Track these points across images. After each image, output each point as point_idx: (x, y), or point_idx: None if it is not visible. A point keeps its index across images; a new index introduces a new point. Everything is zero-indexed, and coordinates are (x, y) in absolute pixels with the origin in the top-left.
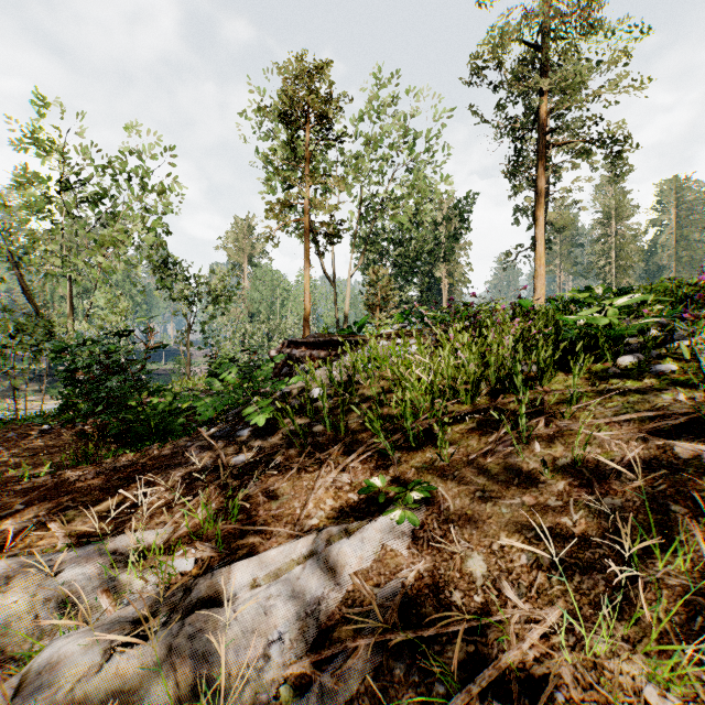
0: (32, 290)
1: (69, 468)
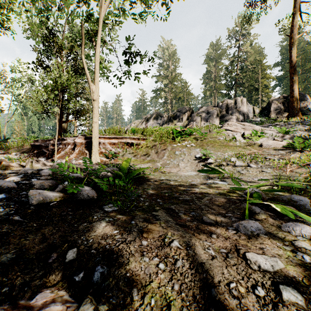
0: None
1: None
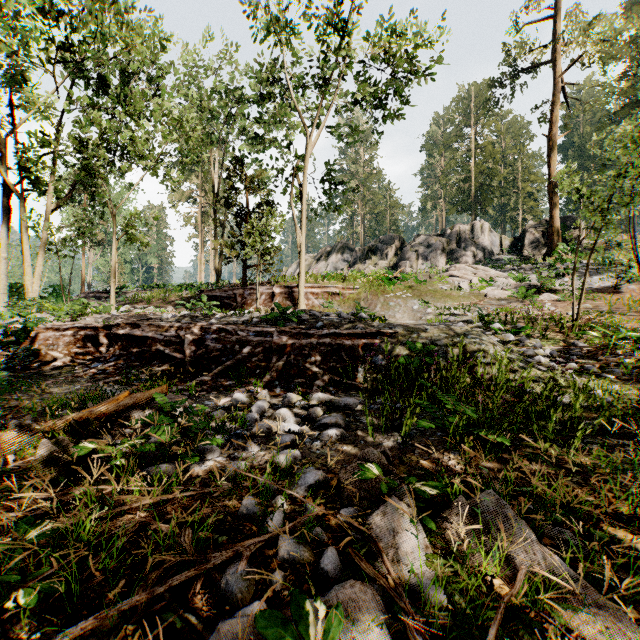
0: None
1: None
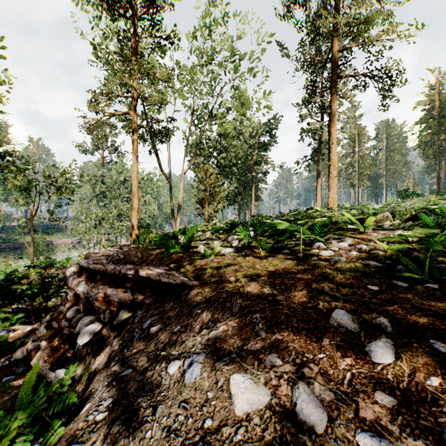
0: None
1: None
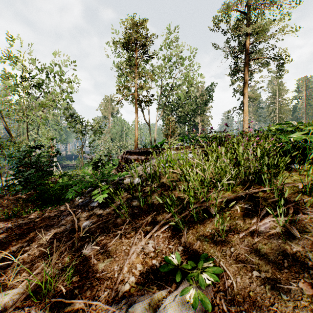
0: (10, 128)
1: (4, 220)
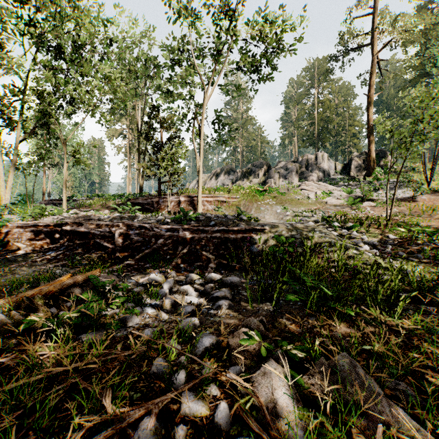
0: None
1: None
